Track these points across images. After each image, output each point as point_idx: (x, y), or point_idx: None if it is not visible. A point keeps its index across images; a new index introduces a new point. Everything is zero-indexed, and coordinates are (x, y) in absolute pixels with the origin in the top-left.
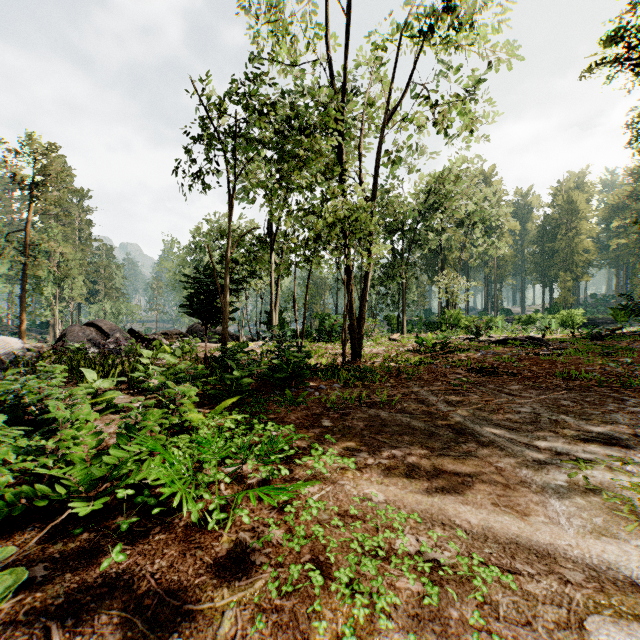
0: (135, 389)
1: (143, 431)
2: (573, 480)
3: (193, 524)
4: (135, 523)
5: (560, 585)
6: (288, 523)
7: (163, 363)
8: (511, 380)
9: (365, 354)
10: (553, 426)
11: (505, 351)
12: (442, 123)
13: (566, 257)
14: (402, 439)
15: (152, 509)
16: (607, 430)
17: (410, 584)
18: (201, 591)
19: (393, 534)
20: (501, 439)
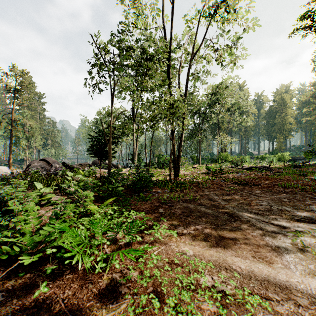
0: (63, 192)
1: (63, 216)
2: (294, 243)
3: (88, 268)
4: (56, 268)
5: (295, 307)
6: (140, 268)
7: (79, 179)
8: (255, 188)
9: (181, 175)
10: (280, 212)
11: (251, 173)
12: (219, 58)
13: (280, 126)
14: (201, 219)
15: (66, 259)
16: (308, 214)
17: (209, 306)
18: (90, 310)
19: (199, 275)
20: (253, 219)
